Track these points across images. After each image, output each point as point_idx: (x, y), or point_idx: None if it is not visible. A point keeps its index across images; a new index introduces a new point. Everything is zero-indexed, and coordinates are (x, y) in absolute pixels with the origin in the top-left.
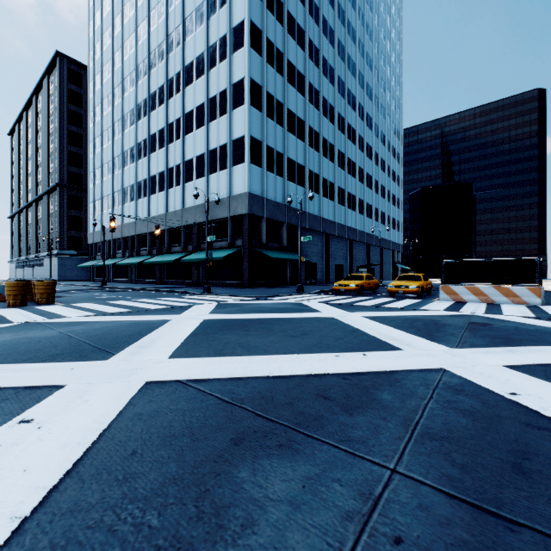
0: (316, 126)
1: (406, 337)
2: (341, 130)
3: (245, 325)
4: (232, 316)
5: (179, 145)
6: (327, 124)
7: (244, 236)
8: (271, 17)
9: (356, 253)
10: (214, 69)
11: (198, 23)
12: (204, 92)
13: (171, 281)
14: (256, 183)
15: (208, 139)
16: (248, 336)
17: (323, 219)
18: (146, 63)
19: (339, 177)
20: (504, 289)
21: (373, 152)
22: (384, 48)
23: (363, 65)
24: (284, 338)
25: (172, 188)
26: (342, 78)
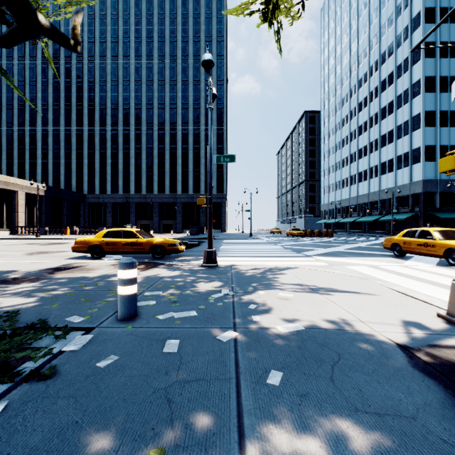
0: None
1: None
2: None
3: None
4: None
5: (376, 154)
6: None
7: (420, 205)
8: (444, 60)
9: None
10: (400, 109)
11: (389, 84)
12: (393, 123)
13: (371, 231)
14: (429, 172)
15: (396, 149)
16: None
17: None
18: (356, 109)
19: None
20: None
21: None
22: None
23: None
24: None
25: (372, 179)
26: None
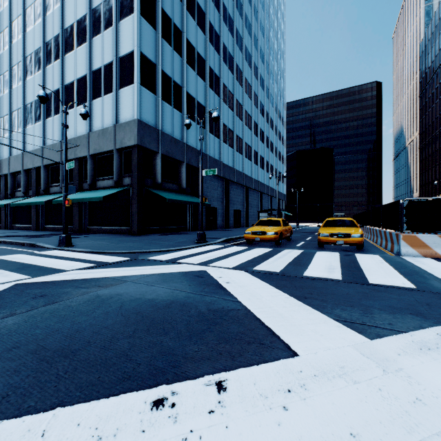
0: (216, 69)
1: None
2: (239, 81)
3: None
4: None
5: (58, 66)
6: (227, 71)
7: (133, 172)
8: None
9: (252, 200)
10: None
11: None
12: (86, 2)
13: (50, 226)
14: (148, 111)
15: (91, 57)
16: None
17: (223, 164)
18: None
19: (237, 126)
20: None
21: (265, 111)
22: (273, 23)
23: (257, 30)
24: None
25: (50, 118)
26: (240, 33)
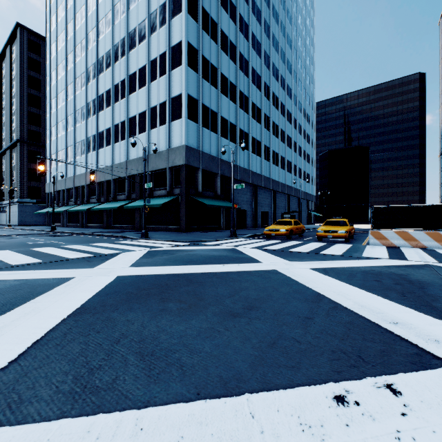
0: (246, 91)
1: (406, 314)
2: (266, 97)
3: (167, 288)
4: (155, 270)
5: (124, 103)
6: (255, 90)
7: (182, 185)
8: None
9: (279, 202)
10: (155, 34)
11: None
12: (146, 55)
13: (117, 225)
14: (192, 137)
15: (149, 97)
16: (163, 314)
17: (251, 172)
18: (95, 31)
19: (265, 137)
20: (435, 234)
21: (292, 118)
22: (301, 32)
23: (285, 44)
24: (220, 321)
25: (118, 143)
26: (267, 52)
